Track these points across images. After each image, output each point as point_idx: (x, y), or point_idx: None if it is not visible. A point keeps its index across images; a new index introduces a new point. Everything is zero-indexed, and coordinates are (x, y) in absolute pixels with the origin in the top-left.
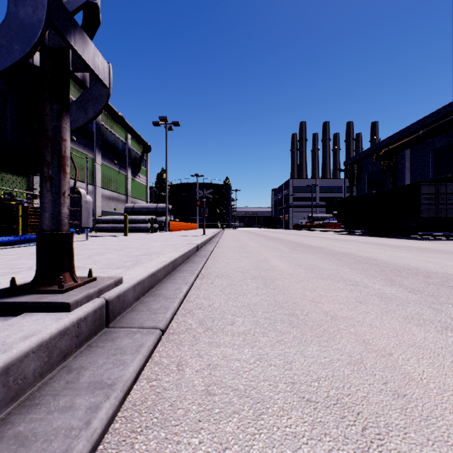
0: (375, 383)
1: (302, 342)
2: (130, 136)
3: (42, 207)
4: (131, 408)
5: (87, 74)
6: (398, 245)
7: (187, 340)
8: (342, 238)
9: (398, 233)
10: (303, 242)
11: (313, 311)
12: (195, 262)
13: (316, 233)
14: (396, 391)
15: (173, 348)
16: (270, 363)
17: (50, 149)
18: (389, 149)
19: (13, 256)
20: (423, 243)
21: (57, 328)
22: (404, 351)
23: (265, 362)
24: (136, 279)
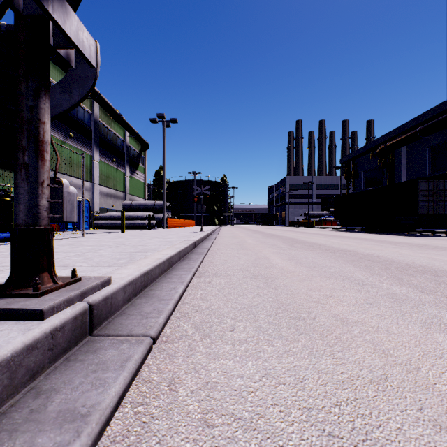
0: (408, 410)
1: (313, 352)
2: (128, 133)
3: (17, 198)
4: (108, 446)
5: (72, 53)
6: (398, 242)
7: (182, 349)
8: (339, 235)
9: (395, 230)
10: (301, 239)
11: (321, 314)
12: (191, 259)
13: (313, 230)
14: (436, 420)
15: (165, 361)
16: (279, 381)
17: (26, 132)
18: (386, 146)
19: (3, 253)
20: (422, 239)
21: (23, 341)
22: (433, 364)
23: (272, 379)
24: (127, 279)
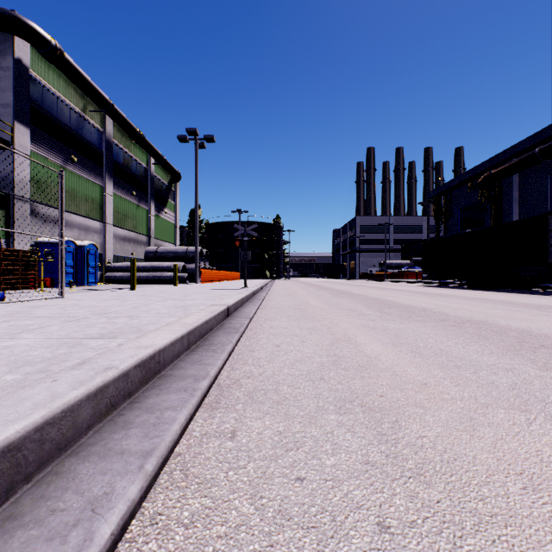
0: None
1: None
2: (153, 160)
3: None
4: None
5: None
6: (536, 305)
7: None
8: (437, 293)
9: (509, 286)
10: (387, 299)
11: None
12: (212, 347)
13: (395, 285)
14: None
15: None
16: None
17: None
18: (491, 174)
19: None
20: None
21: None
22: None
23: None
24: None
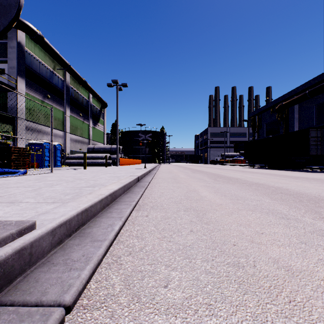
0: None
1: None
2: (92, 95)
3: None
4: None
5: None
6: (297, 177)
7: None
8: (249, 171)
9: (290, 167)
10: (221, 174)
11: (260, 259)
12: (134, 192)
13: (229, 167)
14: None
15: None
16: None
17: None
18: (283, 105)
19: None
20: (314, 174)
21: None
22: None
23: None
24: (58, 221)
